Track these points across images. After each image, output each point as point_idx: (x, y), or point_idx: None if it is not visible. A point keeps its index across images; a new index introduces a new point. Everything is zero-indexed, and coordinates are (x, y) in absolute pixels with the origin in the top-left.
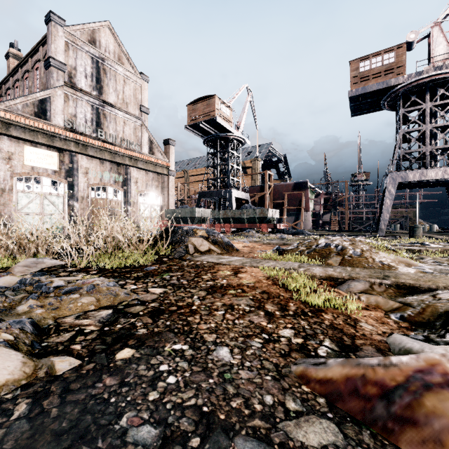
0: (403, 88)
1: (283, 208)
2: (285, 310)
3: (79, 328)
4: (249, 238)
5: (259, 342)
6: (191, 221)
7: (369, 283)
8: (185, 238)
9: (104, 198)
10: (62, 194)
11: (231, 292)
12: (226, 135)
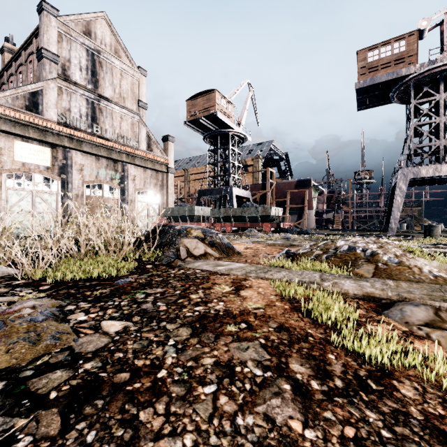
0: (415, 78)
1: (286, 206)
2: (327, 375)
3: None
4: (251, 238)
5: None
6: (190, 220)
7: (432, 309)
8: (176, 240)
9: (99, 196)
10: (55, 192)
11: (230, 328)
12: (226, 131)
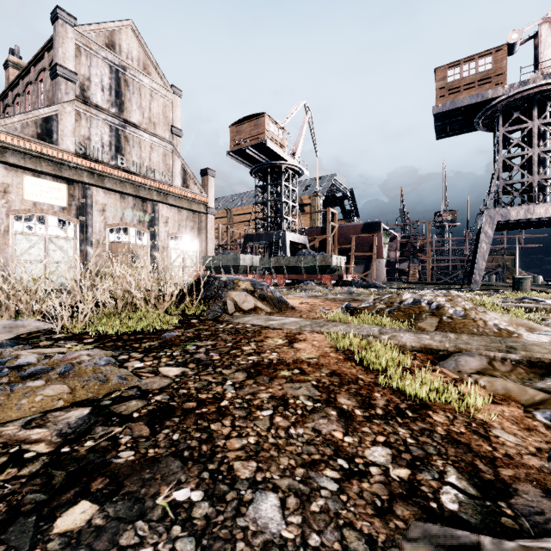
0: (504, 101)
1: (350, 254)
2: (370, 406)
3: (18, 449)
4: (308, 293)
5: (332, 479)
6: (234, 271)
7: (486, 358)
8: (223, 293)
9: (125, 242)
10: (72, 237)
11: (283, 373)
12: (278, 164)
